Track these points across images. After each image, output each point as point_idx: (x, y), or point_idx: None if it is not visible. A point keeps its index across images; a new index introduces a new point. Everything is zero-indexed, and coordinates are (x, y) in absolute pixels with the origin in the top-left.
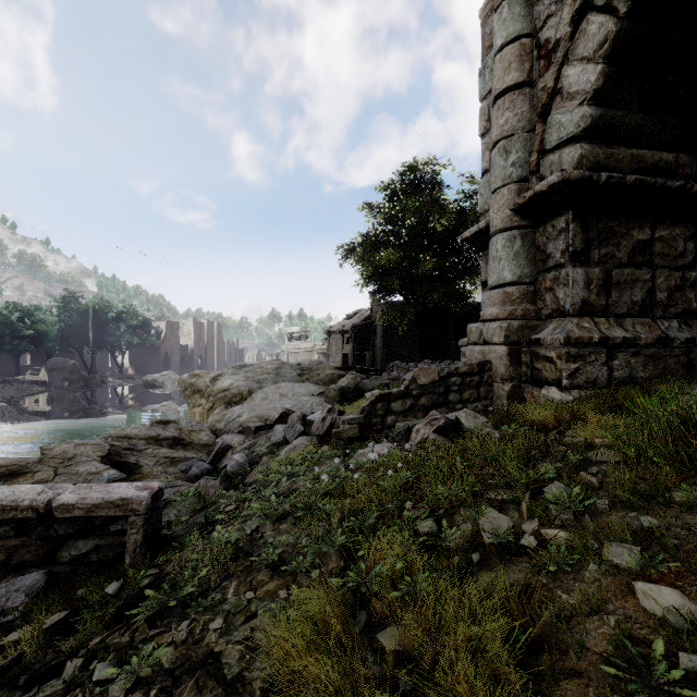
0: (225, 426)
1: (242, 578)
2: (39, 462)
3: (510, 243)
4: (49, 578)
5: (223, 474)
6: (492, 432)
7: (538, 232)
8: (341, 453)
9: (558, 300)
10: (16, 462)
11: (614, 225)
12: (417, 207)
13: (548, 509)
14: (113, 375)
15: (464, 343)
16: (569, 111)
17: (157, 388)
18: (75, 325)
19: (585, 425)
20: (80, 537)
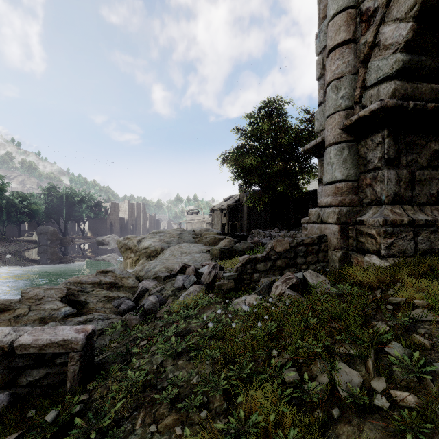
0: (145, 274)
1: (148, 410)
2: (19, 302)
3: (340, 152)
4: (11, 398)
5: (142, 310)
6: (332, 290)
7: (360, 145)
8: (222, 300)
9: (376, 192)
10: (3, 302)
11: (417, 139)
12: (270, 129)
13: (390, 366)
14: (78, 236)
15: (305, 221)
16: (385, 58)
17: (105, 245)
18: (55, 205)
19: (402, 286)
20: (34, 367)
